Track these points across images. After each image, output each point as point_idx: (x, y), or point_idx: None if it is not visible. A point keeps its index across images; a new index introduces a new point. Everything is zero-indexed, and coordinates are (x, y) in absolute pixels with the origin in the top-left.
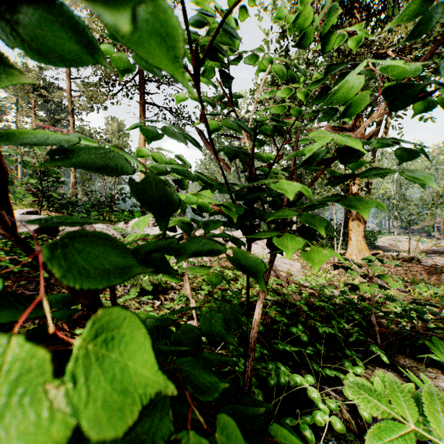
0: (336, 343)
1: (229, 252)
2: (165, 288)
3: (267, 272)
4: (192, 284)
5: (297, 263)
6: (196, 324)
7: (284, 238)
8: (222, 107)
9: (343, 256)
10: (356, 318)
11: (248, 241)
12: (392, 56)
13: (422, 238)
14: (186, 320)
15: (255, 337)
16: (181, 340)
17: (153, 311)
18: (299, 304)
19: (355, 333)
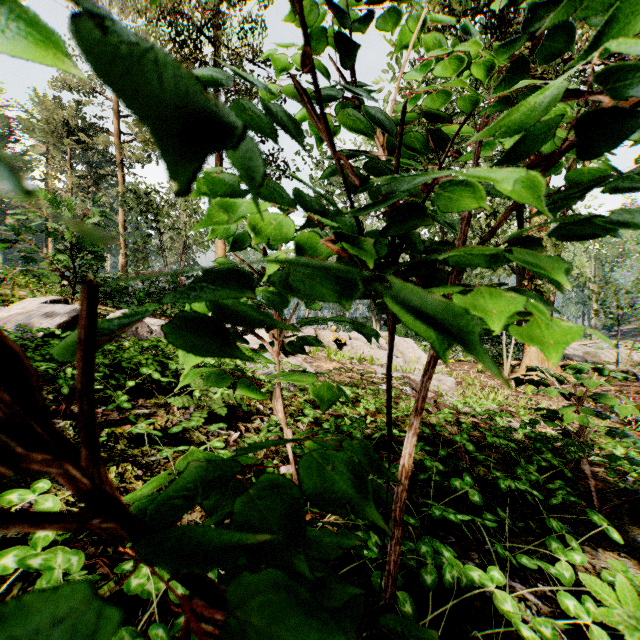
0: (525, 506)
1: (345, 361)
2: (247, 413)
3: (426, 379)
4: (289, 406)
5: (449, 378)
6: (294, 473)
7: (481, 297)
8: (337, 108)
9: (515, 369)
10: (555, 465)
11: (391, 320)
12: (595, 62)
13: (635, 344)
14: (278, 463)
15: (404, 502)
16: (253, 523)
17: (227, 447)
18: (460, 441)
19: (560, 490)
